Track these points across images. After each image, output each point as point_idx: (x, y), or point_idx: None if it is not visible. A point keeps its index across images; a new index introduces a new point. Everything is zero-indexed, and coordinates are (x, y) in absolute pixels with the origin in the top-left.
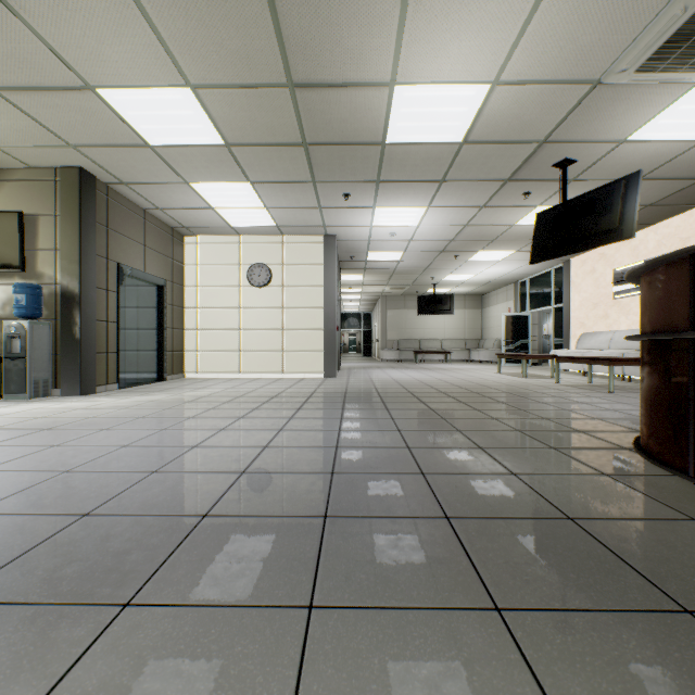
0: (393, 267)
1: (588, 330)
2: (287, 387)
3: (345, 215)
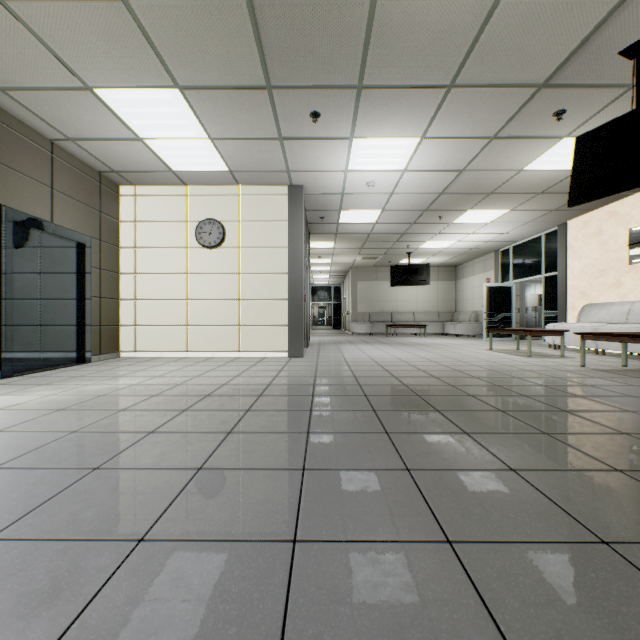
0: (367, 232)
1: (591, 301)
2: (235, 374)
3: (314, 152)
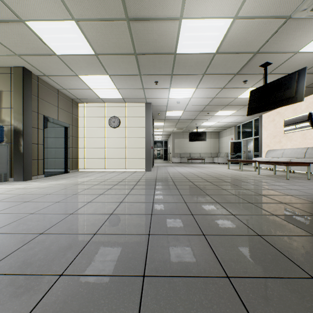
0: (178, 119)
1: (271, 148)
2: (127, 176)
3: (156, 92)
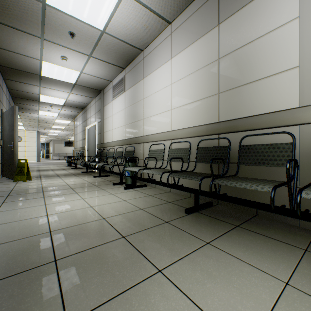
0: (56, 135)
1: None
2: (31, 163)
3: (44, 130)
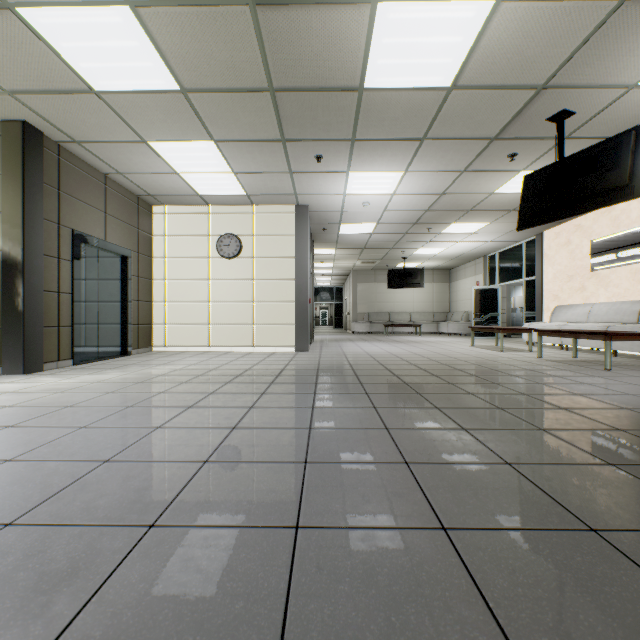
0: (365, 240)
1: (562, 303)
2: (255, 362)
3: (318, 181)
